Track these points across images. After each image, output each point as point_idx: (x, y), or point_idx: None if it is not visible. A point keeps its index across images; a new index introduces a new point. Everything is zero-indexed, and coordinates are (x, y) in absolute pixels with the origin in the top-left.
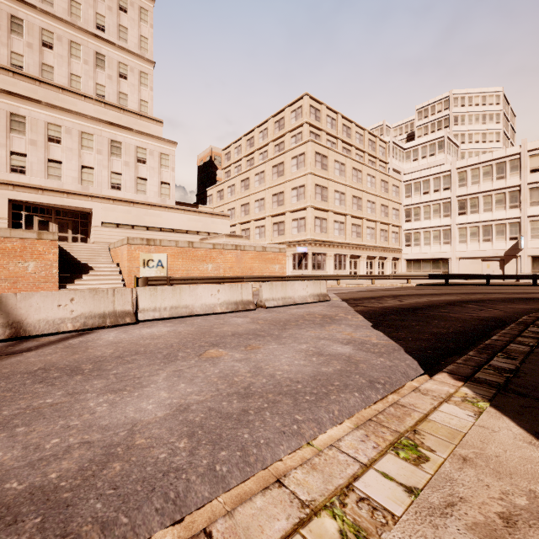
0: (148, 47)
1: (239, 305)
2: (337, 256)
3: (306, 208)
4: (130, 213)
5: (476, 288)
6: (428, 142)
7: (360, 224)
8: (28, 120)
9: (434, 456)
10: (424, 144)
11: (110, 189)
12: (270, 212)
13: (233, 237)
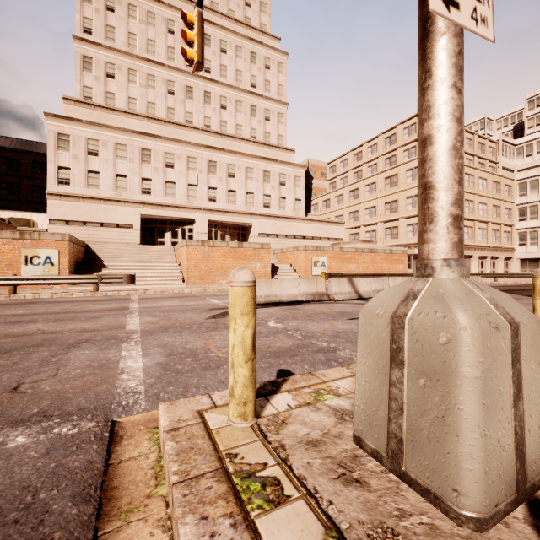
0: (283, 92)
1: None
2: None
3: None
4: (275, 225)
5: None
6: None
7: (472, 226)
8: (217, 163)
9: None
10: None
11: (263, 208)
12: (382, 218)
13: (366, 243)
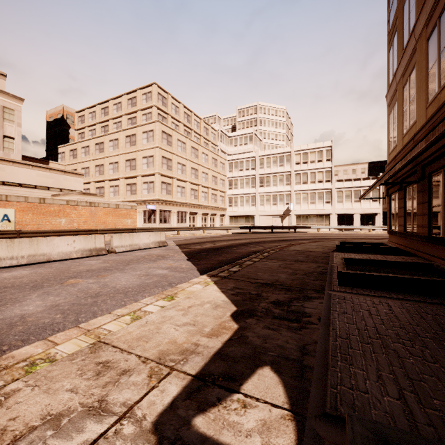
0: None
1: (93, 251)
2: (179, 213)
3: (154, 174)
4: None
5: (264, 235)
6: (243, 135)
7: (197, 189)
8: None
9: (178, 298)
10: (241, 136)
11: None
12: (124, 174)
13: (88, 195)
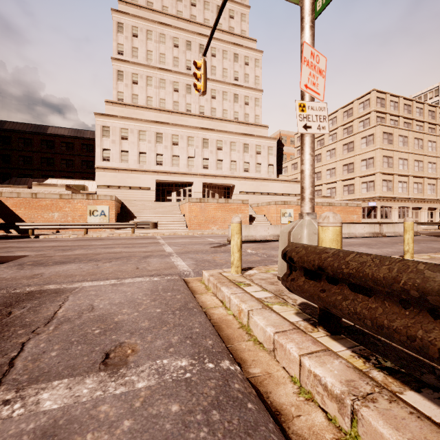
0: (259, 82)
1: (374, 234)
2: (400, 208)
3: (374, 174)
4: (252, 185)
5: None
6: None
7: (421, 182)
8: (209, 140)
9: None
10: None
11: (243, 172)
12: (341, 178)
13: (325, 198)
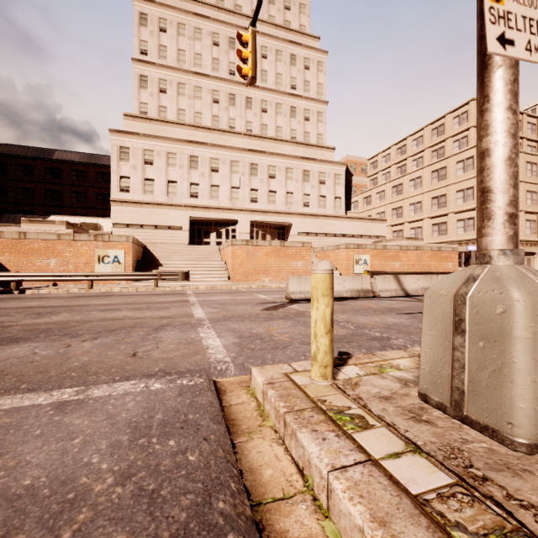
0: (323, 91)
1: None
2: None
3: (475, 208)
4: (314, 224)
5: None
6: None
7: (535, 219)
8: (258, 166)
9: None
10: None
11: (303, 207)
12: (429, 214)
13: (411, 240)
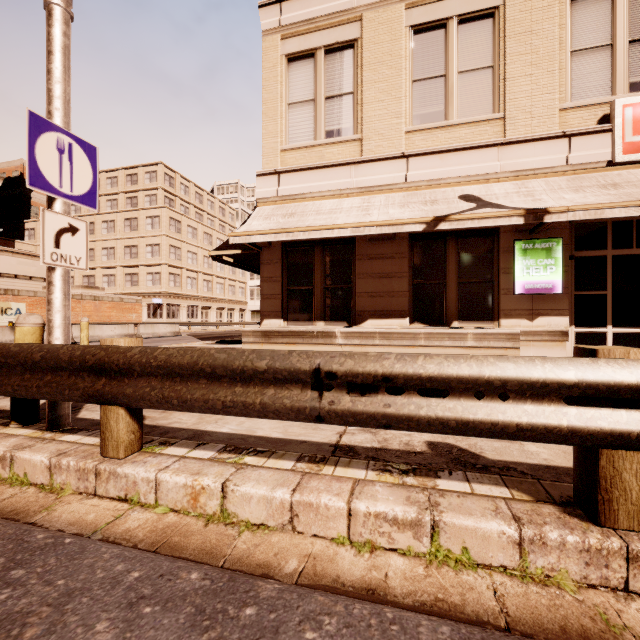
0: None
1: (128, 336)
2: (190, 307)
3: (161, 264)
4: None
5: None
6: None
7: (211, 280)
8: None
9: None
10: None
11: None
12: (122, 263)
13: (90, 289)
